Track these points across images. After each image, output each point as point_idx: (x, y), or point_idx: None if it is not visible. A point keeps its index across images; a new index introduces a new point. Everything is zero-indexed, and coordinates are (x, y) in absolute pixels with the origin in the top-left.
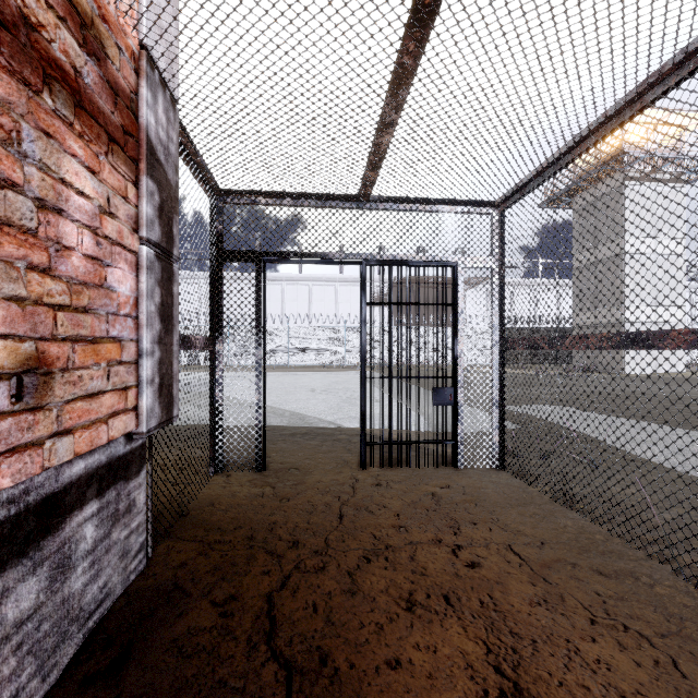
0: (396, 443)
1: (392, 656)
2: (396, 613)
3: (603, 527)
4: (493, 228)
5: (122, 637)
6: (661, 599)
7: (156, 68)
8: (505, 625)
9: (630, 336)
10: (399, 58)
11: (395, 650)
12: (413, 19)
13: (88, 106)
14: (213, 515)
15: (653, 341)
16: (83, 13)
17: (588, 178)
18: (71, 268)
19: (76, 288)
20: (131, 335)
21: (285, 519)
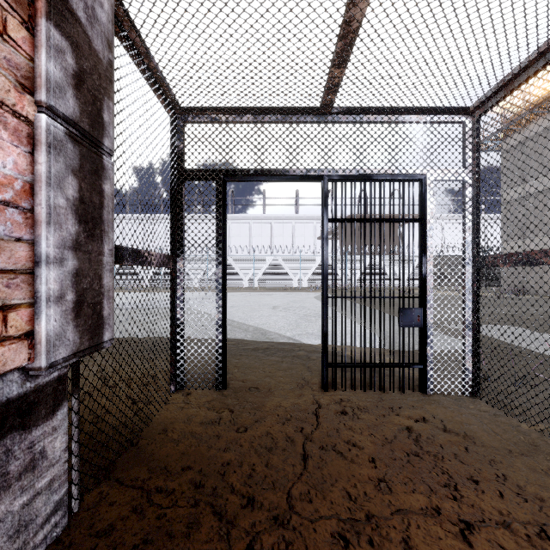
0: (359, 365)
1: None
2: None
3: None
4: (466, 137)
5: None
6: None
7: None
8: None
9: None
10: None
11: None
12: None
13: None
14: (162, 447)
15: None
16: None
17: (517, 122)
18: None
19: None
20: (18, 233)
21: (240, 459)
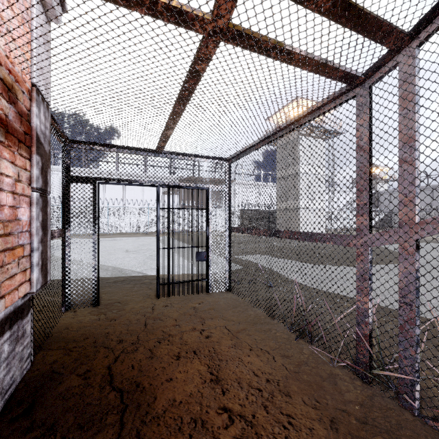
0: (177, 282)
1: (168, 377)
2: (171, 361)
3: (265, 312)
4: (226, 171)
5: (27, 399)
6: (277, 337)
7: (39, 92)
8: (217, 357)
9: (273, 231)
10: (174, 109)
11: (170, 375)
12: (179, 100)
13: (10, 130)
14: (69, 334)
15: (279, 234)
16: (8, 84)
17: None
18: (4, 215)
19: (6, 224)
20: (28, 241)
21: (114, 330)
